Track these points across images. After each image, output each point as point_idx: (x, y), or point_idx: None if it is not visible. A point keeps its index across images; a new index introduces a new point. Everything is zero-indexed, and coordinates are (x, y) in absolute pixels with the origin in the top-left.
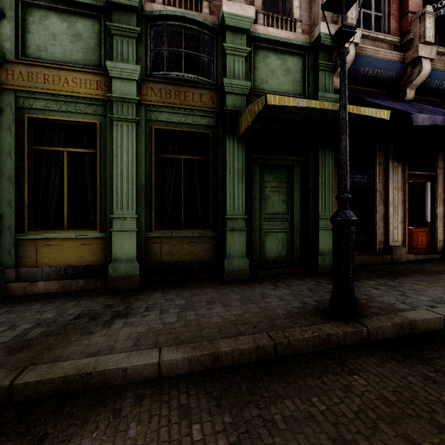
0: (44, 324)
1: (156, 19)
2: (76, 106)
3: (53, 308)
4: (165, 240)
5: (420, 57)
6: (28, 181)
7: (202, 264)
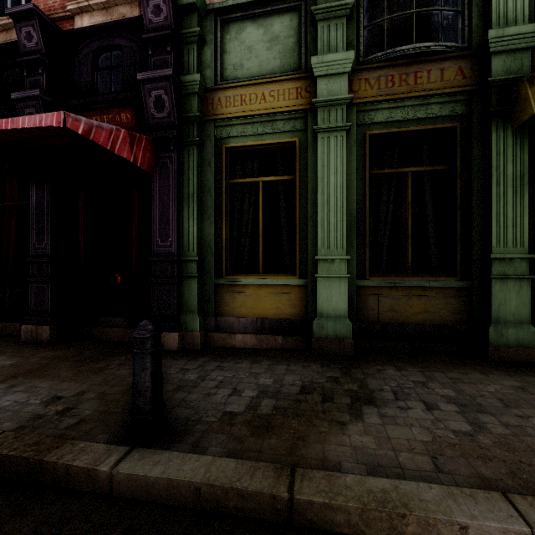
0: (268, 394)
1: None
2: (272, 125)
3: (264, 370)
4: (383, 291)
5: None
6: (225, 219)
7: (443, 330)
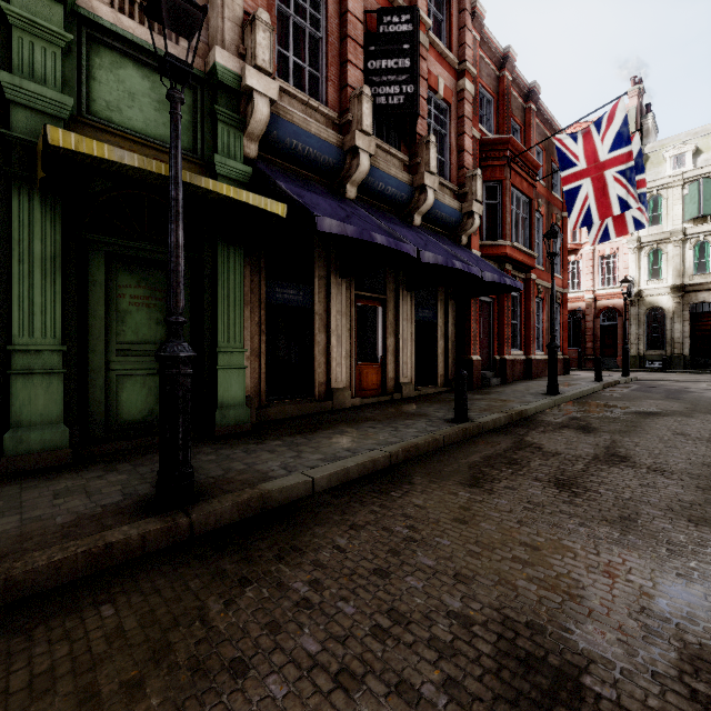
0: None
1: None
2: None
3: None
4: None
5: (358, 147)
6: None
7: None
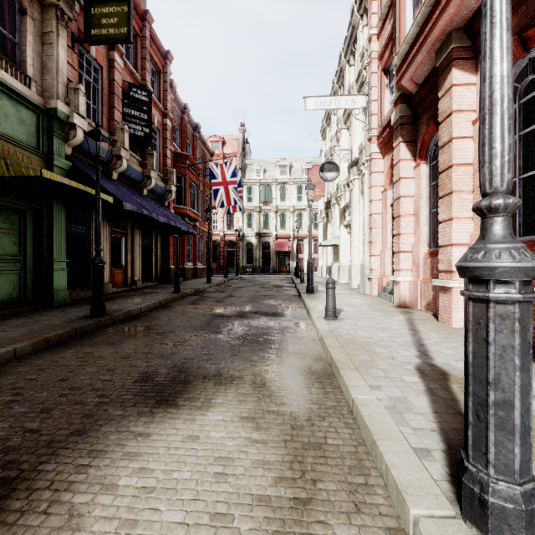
0: None
1: None
2: None
3: None
4: None
5: (122, 156)
6: None
7: None
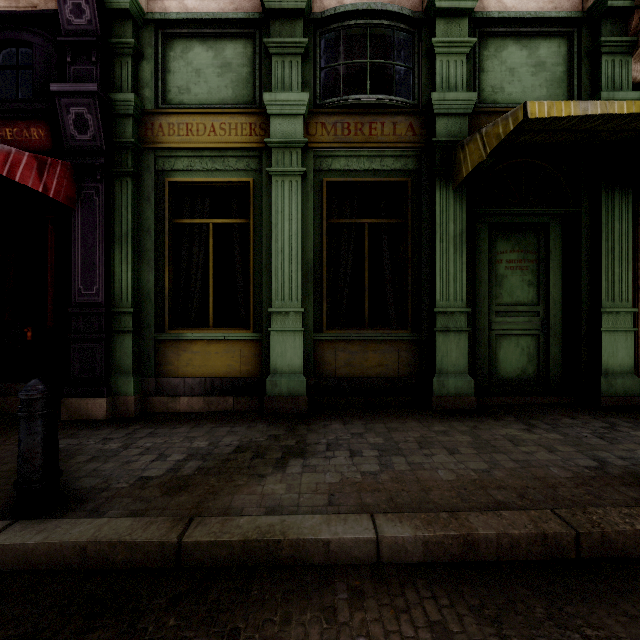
0: (198, 456)
1: (328, 23)
2: (224, 161)
3: (203, 434)
4: (340, 344)
5: None
6: (168, 265)
7: (396, 383)
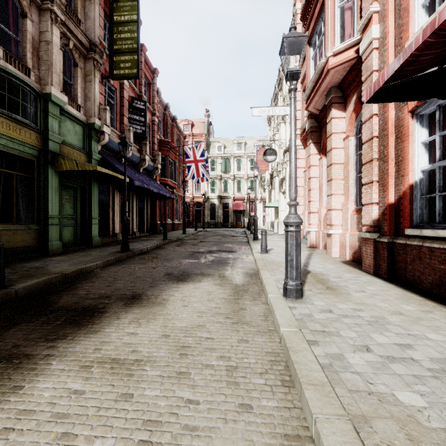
0: None
1: None
2: None
3: None
4: (4, 232)
5: (129, 147)
6: None
7: (31, 248)
